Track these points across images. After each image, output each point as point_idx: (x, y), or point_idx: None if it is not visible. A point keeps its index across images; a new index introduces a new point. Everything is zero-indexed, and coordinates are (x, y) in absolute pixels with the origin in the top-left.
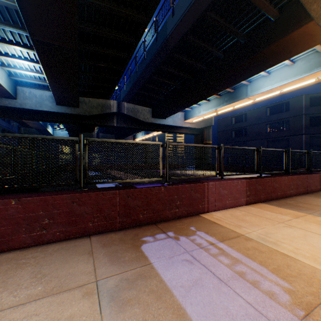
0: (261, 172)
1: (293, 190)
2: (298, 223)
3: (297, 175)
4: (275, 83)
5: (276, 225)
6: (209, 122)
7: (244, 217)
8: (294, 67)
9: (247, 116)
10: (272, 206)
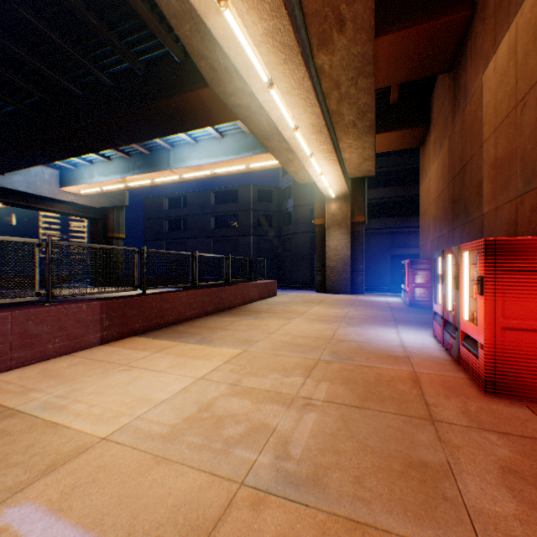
0: (146, 287)
1: (197, 310)
2: (150, 361)
3: (204, 289)
4: (204, 157)
5: (108, 372)
6: (120, 199)
7: (67, 369)
8: (224, 143)
9: (189, 200)
10: (146, 339)
